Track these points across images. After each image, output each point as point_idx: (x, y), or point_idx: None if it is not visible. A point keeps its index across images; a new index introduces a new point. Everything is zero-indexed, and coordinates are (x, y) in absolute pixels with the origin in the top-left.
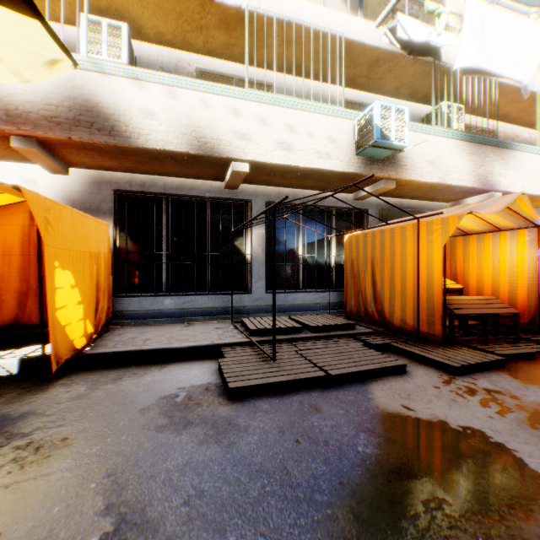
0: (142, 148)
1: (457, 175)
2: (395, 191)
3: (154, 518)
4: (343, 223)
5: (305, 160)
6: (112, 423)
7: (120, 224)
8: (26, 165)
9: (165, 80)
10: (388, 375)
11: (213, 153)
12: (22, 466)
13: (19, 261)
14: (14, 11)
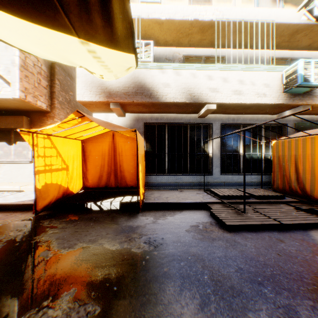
0: (163, 102)
1: None
2: (307, 111)
3: (226, 274)
4: (269, 133)
5: (249, 99)
6: (177, 234)
7: (146, 139)
8: (108, 114)
9: (175, 67)
10: None
11: (197, 101)
12: (154, 246)
13: (107, 158)
14: (127, 53)
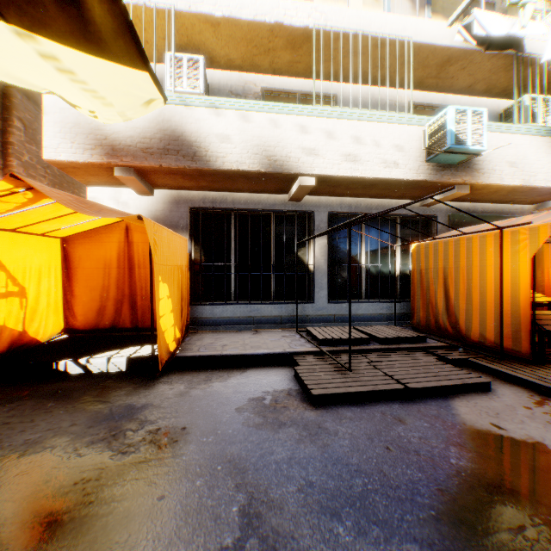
0: (219, 170)
1: (544, 175)
2: (467, 196)
3: (277, 499)
4: (408, 230)
5: (371, 171)
6: (217, 419)
7: (194, 238)
8: (119, 189)
9: (239, 105)
10: (470, 392)
11: (282, 170)
12: (159, 446)
13: (116, 273)
14: (131, 68)
